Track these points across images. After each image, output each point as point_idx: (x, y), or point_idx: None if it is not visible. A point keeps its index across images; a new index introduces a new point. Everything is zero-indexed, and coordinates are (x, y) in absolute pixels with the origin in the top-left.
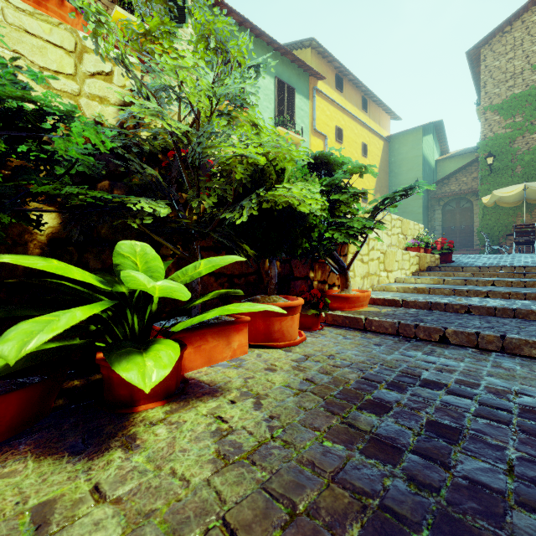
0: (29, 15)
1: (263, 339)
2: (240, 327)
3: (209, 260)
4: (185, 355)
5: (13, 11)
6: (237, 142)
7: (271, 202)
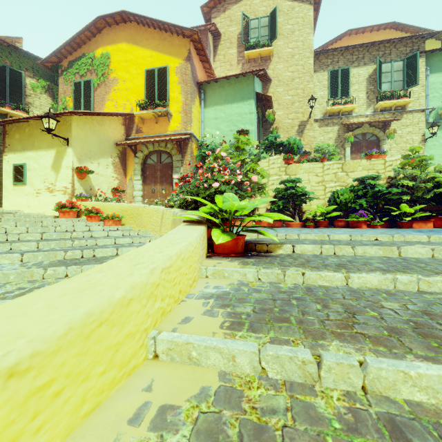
0: (375, 161)
1: (440, 227)
2: (430, 222)
3: (418, 206)
4: (413, 225)
5: (373, 161)
6: (433, 171)
7: (438, 192)
